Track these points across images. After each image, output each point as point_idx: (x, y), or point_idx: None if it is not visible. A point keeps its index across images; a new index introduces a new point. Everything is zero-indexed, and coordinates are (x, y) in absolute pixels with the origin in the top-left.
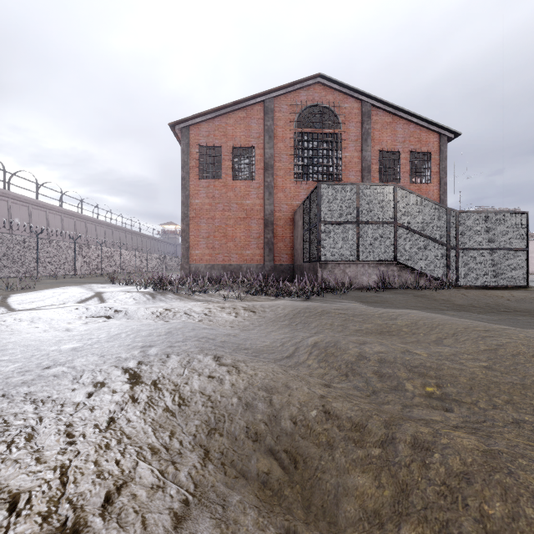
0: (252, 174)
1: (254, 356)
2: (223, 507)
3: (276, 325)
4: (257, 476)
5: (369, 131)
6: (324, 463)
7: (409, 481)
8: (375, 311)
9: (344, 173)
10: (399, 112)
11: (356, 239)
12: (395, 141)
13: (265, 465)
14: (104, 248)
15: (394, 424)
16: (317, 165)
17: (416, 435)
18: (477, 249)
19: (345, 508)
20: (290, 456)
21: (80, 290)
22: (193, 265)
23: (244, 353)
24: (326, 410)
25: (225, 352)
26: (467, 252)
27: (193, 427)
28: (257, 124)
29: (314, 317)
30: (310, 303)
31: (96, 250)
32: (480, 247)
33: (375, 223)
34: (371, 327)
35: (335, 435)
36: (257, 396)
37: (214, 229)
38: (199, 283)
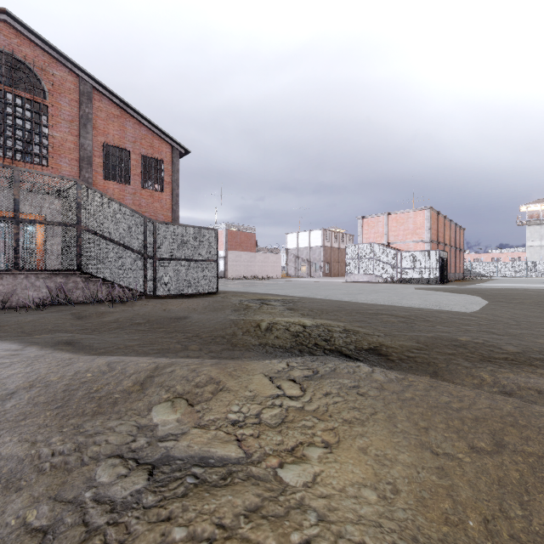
0: None
1: None
2: None
3: None
4: None
5: (89, 116)
6: None
7: None
8: None
9: (52, 156)
10: (128, 108)
11: (14, 242)
12: (125, 138)
13: None
14: None
15: None
16: (4, 135)
17: None
18: (175, 259)
19: None
20: None
21: None
22: None
23: None
24: None
25: None
26: (166, 262)
27: None
28: None
29: None
30: None
31: None
32: (178, 258)
33: (48, 223)
34: None
35: None
36: None
37: None
38: None
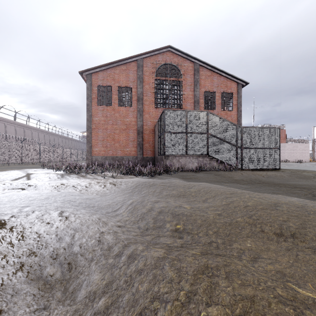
0: (130, 103)
1: (95, 211)
2: (12, 295)
3: (123, 193)
4: (45, 278)
5: (198, 80)
6: (84, 269)
7: (117, 276)
8: (183, 184)
9: (183, 103)
10: (215, 69)
11: (185, 142)
12: (213, 86)
13: (53, 271)
14: (42, 146)
15: (127, 246)
16: (168, 99)
17: (134, 251)
18: (253, 148)
19: (82, 292)
20: (70, 266)
21: (18, 173)
22: (94, 157)
23: (89, 209)
24: (100, 239)
25: (75, 209)
26: (247, 150)
27: (21, 252)
28: (133, 74)
29: (146, 187)
30: (151, 179)
31: (36, 148)
32: (254, 147)
33: (196, 133)
34: (175, 193)
35: (97, 253)
36: (67, 233)
37: (107, 135)
38: (92, 168)
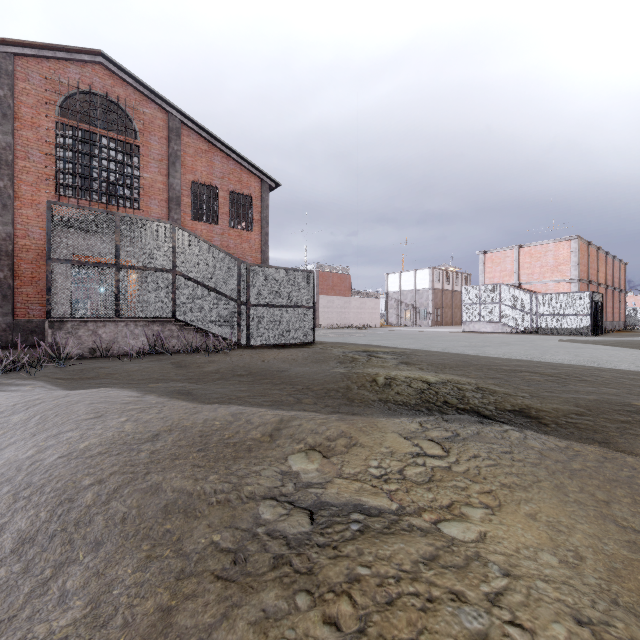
0: None
1: None
2: None
3: None
4: None
5: (178, 153)
6: None
7: None
8: (17, 400)
9: (142, 199)
10: (216, 141)
11: (115, 289)
12: (213, 175)
13: None
14: None
15: None
16: (99, 180)
17: None
18: (269, 305)
19: None
20: None
21: None
22: None
23: None
24: None
25: None
26: (259, 309)
27: None
28: None
29: None
30: None
31: None
32: (272, 304)
33: (146, 268)
34: None
35: None
36: None
37: None
38: None
